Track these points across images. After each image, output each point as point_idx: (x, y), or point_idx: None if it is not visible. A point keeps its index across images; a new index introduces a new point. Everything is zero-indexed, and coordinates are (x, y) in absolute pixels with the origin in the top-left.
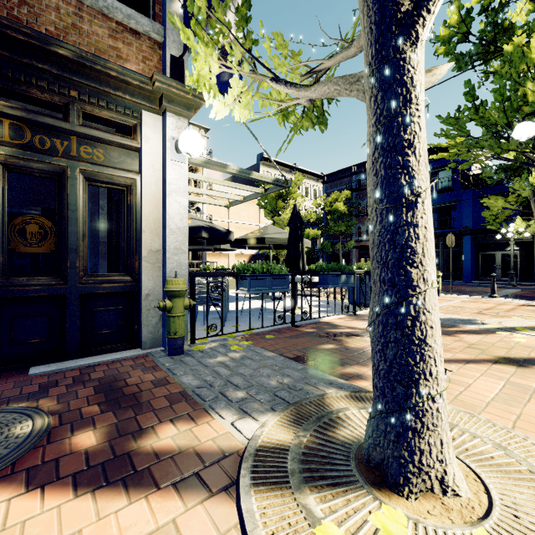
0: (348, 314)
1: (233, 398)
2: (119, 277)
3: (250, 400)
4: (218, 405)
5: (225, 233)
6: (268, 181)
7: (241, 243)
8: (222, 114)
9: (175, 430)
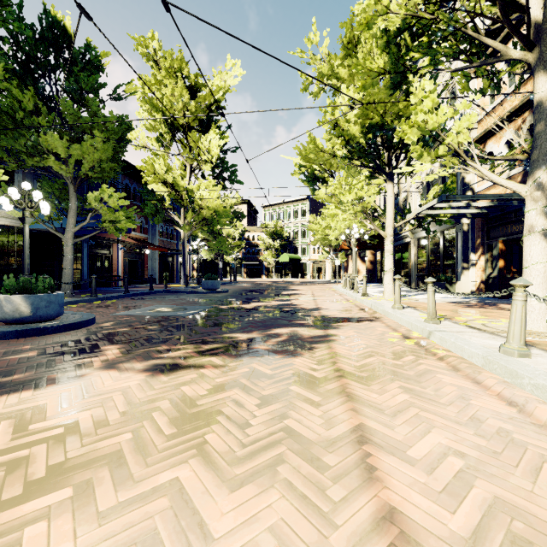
0: None
1: None
2: None
3: None
4: None
5: None
6: None
7: None
8: None
9: None
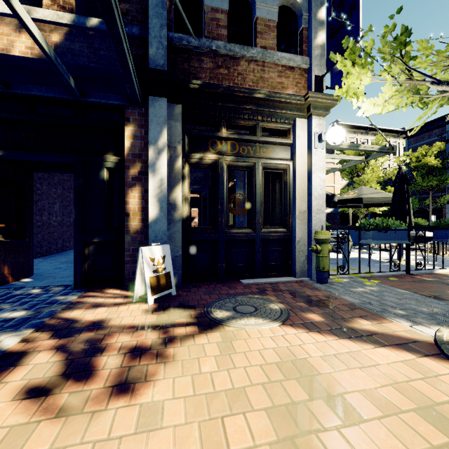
0: None
1: (397, 313)
2: (279, 229)
3: (413, 316)
4: (388, 315)
5: (330, 196)
6: (374, 150)
7: (337, 203)
8: (370, 112)
9: (367, 322)
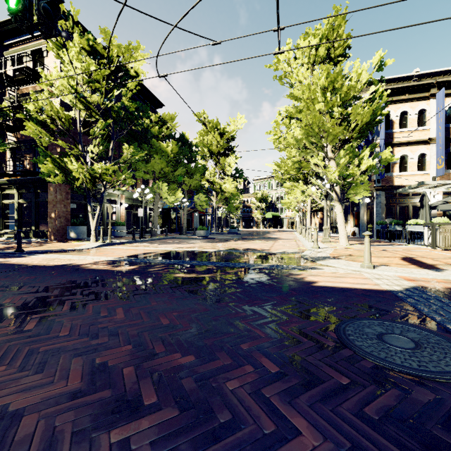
0: (407, 244)
1: None
2: None
3: None
4: None
5: (433, 207)
6: (416, 186)
7: None
8: (356, 199)
9: None
